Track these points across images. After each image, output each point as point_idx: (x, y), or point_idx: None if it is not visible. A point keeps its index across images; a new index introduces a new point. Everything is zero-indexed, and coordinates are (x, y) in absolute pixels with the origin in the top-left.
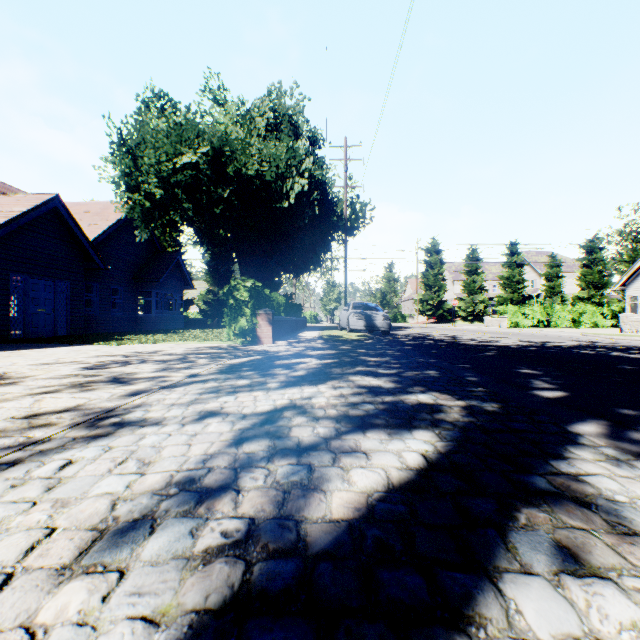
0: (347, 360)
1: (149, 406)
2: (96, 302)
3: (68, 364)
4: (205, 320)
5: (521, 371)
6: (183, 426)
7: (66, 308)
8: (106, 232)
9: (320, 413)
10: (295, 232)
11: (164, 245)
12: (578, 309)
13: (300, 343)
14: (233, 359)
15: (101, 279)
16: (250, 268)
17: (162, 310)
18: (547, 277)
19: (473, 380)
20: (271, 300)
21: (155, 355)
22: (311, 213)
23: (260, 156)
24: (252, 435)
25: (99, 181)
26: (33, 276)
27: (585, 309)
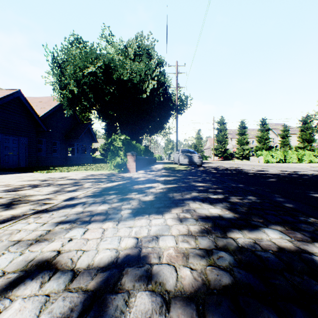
0: (183, 185)
1: None
2: (44, 149)
3: None
4: (103, 159)
5: (315, 195)
6: None
7: (25, 152)
8: (49, 112)
9: (170, 280)
10: (150, 112)
11: (82, 120)
12: (301, 153)
13: (152, 172)
14: (108, 183)
15: (47, 137)
16: (126, 131)
17: (80, 153)
18: (281, 136)
19: (292, 206)
20: (136, 147)
21: (61, 180)
22: (158, 100)
23: (131, 69)
24: None
25: (45, 84)
26: (6, 134)
27: (305, 153)
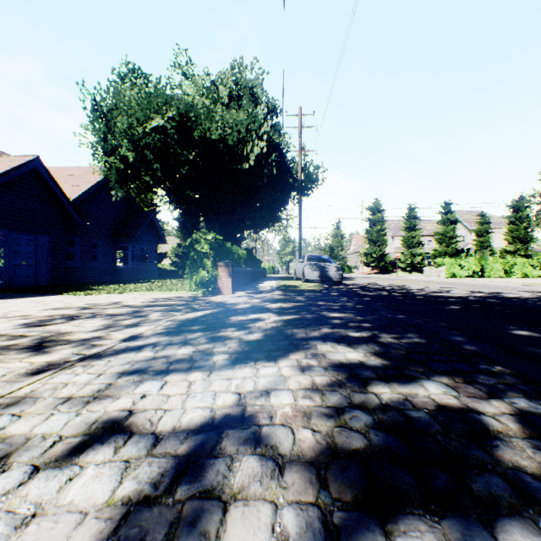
0: (309, 317)
1: (30, 402)
2: (78, 255)
3: (11, 319)
4: (176, 271)
5: (515, 333)
6: (29, 477)
7: (47, 260)
8: (86, 192)
9: (285, 443)
10: (255, 192)
11: (141, 205)
12: (510, 261)
13: (259, 294)
14: (188, 313)
15: (82, 234)
16: (215, 224)
17: (138, 262)
18: (477, 233)
19: (474, 349)
20: (232, 253)
21: (111, 307)
22: (269, 174)
23: (223, 122)
24: (136, 540)
25: (79, 146)
26: (15, 231)
27: (516, 261)
